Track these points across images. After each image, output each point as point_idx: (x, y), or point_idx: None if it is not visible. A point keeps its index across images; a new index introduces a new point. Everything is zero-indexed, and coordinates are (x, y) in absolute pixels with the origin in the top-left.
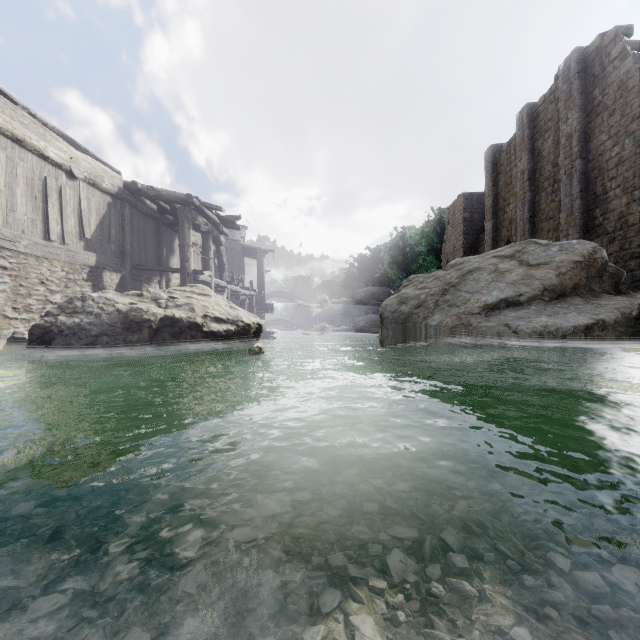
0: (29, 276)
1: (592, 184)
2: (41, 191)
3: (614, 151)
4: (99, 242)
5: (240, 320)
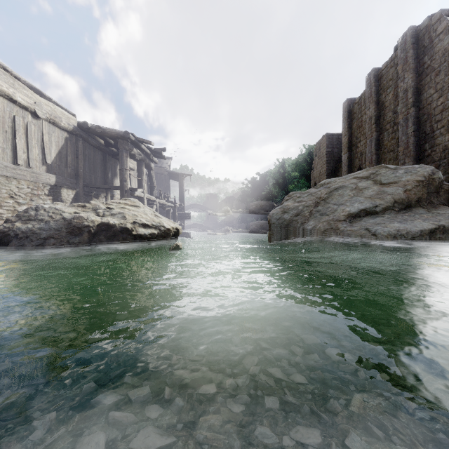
0: (0, 191)
1: (423, 125)
2: (10, 127)
3: (439, 101)
4: (58, 166)
5: (162, 225)
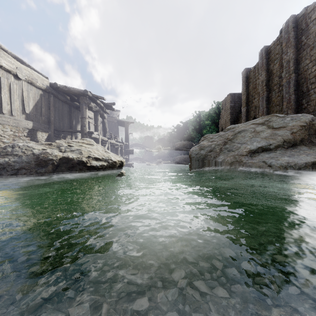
0: None
1: (301, 86)
2: None
3: (313, 68)
4: (35, 115)
5: (110, 159)
